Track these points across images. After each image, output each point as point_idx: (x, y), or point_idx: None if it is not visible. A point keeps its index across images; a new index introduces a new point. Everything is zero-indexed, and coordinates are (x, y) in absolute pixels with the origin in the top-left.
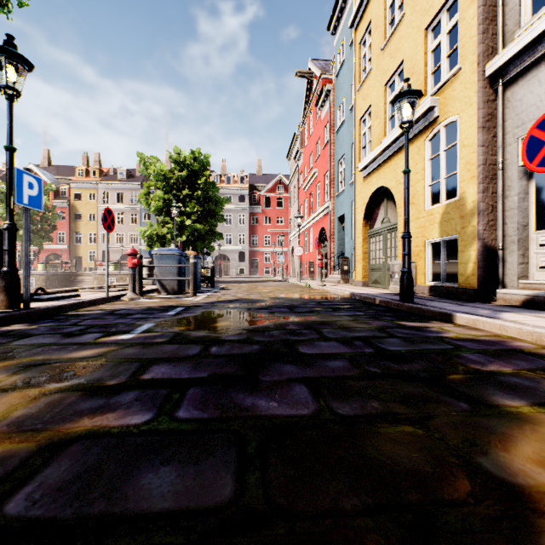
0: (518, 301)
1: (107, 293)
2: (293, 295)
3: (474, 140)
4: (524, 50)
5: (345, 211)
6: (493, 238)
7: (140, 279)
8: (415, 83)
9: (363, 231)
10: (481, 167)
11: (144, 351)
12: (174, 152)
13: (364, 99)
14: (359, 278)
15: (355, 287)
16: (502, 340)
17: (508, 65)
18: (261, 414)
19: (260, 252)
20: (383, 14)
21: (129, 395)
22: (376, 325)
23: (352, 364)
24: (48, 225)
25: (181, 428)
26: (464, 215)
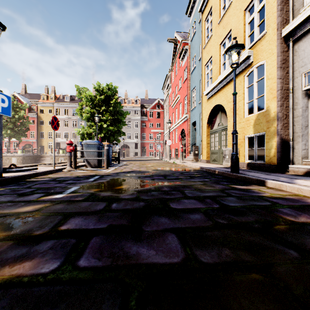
0: (302, 172)
1: (54, 167)
2: (166, 168)
3: (275, 75)
4: (306, 20)
5: (196, 119)
6: (286, 134)
7: (75, 159)
8: (238, 42)
9: (206, 130)
10: (279, 91)
11: (67, 206)
12: (97, 85)
13: (208, 53)
14: (204, 158)
15: (202, 163)
16: (301, 198)
17: (296, 29)
18: (143, 262)
19: (147, 143)
20: (219, 3)
21: (46, 244)
22: (218, 188)
23: (206, 216)
24: (25, 127)
25: (79, 277)
26: (269, 120)
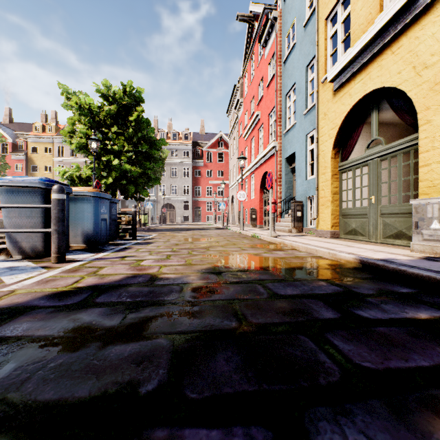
0: None
1: None
2: (246, 261)
3: None
4: None
5: (296, 148)
6: None
7: None
8: None
9: (331, 164)
10: None
11: None
12: (103, 85)
13: None
14: (326, 227)
15: (325, 239)
16: None
17: None
18: None
19: (202, 201)
20: None
21: None
22: None
23: None
24: None
25: None
26: None
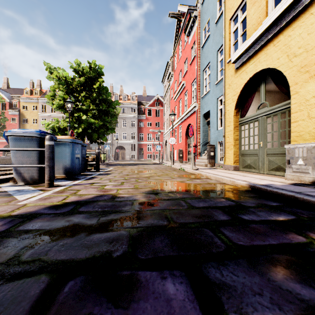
0: None
1: None
2: (174, 186)
3: None
4: None
5: (210, 108)
6: None
7: None
8: None
9: (234, 119)
10: None
11: None
12: (75, 63)
13: None
14: (230, 163)
15: (229, 171)
16: None
17: None
18: None
19: (144, 144)
20: None
21: None
22: None
23: None
24: None
25: None
26: None
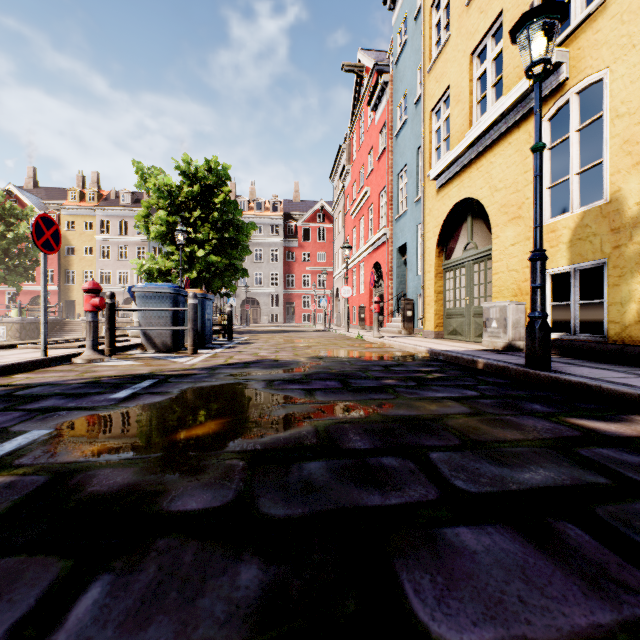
0: None
1: (44, 352)
2: (342, 353)
3: None
4: None
5: (408, 239)
6: None
7: (111, 329)
8: None
9: (436, 262)
10: None
11: None
12: (183, 161)
13: (438, 81)
14: (431, 328)
15: (426, 339)
16: None
17: None
18: None
19: (297, 295)
20: None
21: None
22: (539, 433)
23: None
24: (29, 260)
25: None
26: (619, 227)
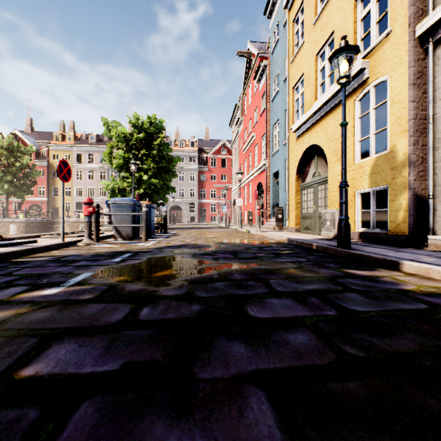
0: None
1: (63, 239)
2: (235, 241)
3: (405, 96)
4: None
5: (279, 168)
6: (423, 188)
7: (97, 226)
8: None
9: (296, 184)
10: (412, 121)
11: (57, 315)
12: (134, 118)
13: (297, 69)
14: (292, 225)
15: (289, 233)
16: None
17: (439, 24)
18: None
19: (207, 203)
20: None
21: None
22: (324, 274)
23: (319, 338)
24: (30, 180)
25: None
26: (395, 167)
